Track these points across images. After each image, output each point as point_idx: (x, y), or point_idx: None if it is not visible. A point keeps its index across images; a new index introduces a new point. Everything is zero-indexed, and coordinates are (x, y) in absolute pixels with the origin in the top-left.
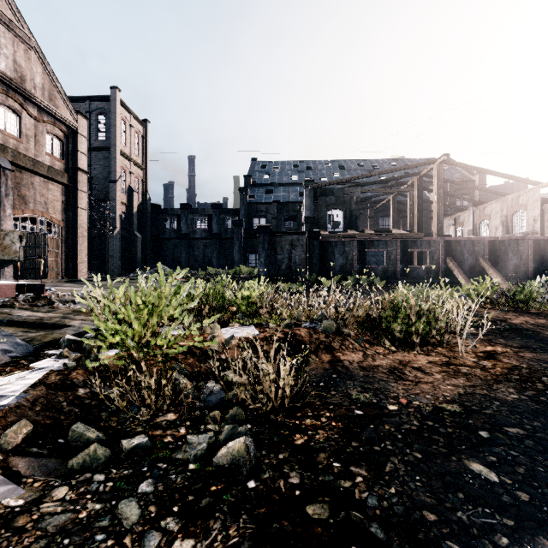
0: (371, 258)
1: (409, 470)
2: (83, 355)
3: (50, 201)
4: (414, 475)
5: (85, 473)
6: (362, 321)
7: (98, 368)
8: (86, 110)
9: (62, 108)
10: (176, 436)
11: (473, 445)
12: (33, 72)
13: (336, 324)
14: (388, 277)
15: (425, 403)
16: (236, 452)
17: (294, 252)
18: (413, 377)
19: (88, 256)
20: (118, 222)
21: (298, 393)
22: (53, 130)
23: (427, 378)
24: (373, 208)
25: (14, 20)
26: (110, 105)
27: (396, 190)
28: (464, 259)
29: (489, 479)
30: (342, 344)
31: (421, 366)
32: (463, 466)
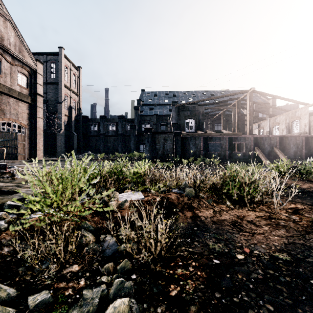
0: (211, 147)
1: None
2: (16, 218)
3: (19, 113)
4: None
5: None
6: (210, 187)
7: (24, 229)
8: (44, 60)
9: (27, 57)
10: (76, 288)
11: (310, 295)
12: (9, 35)
13: (194, 190)
14: (221, 159)
15: (262, 252)
16: None
17: (166, 143)
18: (249, 229)
19: (45, 146)
20: (63, 126)
21: (171, 243)
22: (21, 70)
23: (259, 229)
24: (211, 118)
25: None
26: (58, 58)
27: (225, 108)
28: (265, 148)
29: None
30: (199, 204)
31: (252, 219)
32: None
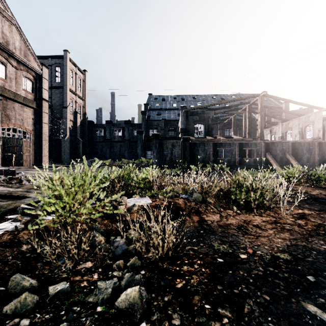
0: (220, 153)
1: (262, 311)
2: (30, 219)
3: (25, 118)
4: (267, 316)
5: (14, 319)
6: (218, 193)
7: (39, 229)
8: (48, 64)
9: (32, 61)
10: (90, 281)
11: (305, 288)
12: (14, 39)
13: (202, 195)
14: (231, 165)
15: (265, 253)
16: (132, 299)
17: (174, 149)
18: (254, 232)
19: (50, 152)
20: (68, 131)
21: (178, 245)
22: (27, 75)
23: (264, 233)
24: (221, 123)
25: (2, 7)
26: (63, 61)
27: (235, 112)
28: (277, 154)
29: (323, 319)
30: (206, 209)
31: (258, 224)
32: (302, 307)
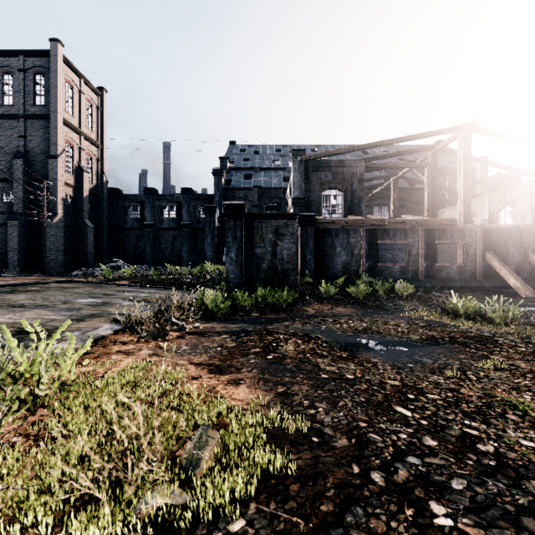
0: (384, 252)
1: None
2: None
3: None
4: None
5: None
6: None
7: None
8: (19, 67)
9: None
10: None
11: None
12: None
13: None
14: (408, 279)
15: None
16: None
17: (280, 243)
18: None
19: (21, 249)
20: (60, 207)
21: None
22: None
23: None
24: (367, 195)
25: None
26: (50, 62)
27: (410, 165)
28: (509, 255)
29: None
30: None
31: None
32: None
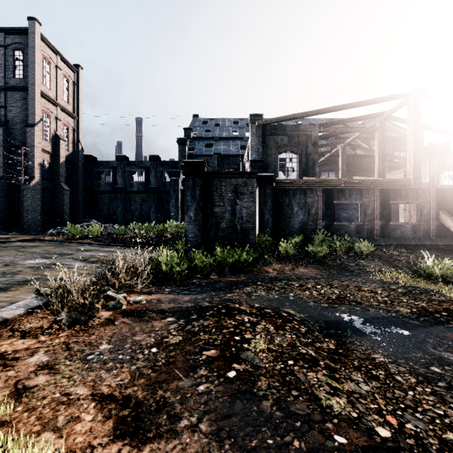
0: (340, 212)
1: None
2: None
3: None
4: None
5: None
6: None
7: None
8: None
9: None
10: None
11: None
12: None
13: None
14: (363, 238)
15: None
16: None
17: (239, 202)
18: None
19: (1, 210)
20: (37, 171)
21: None
22: None
23: None
24: None
25: None
26: (28, 39)
27: (361, 129)
28: None
29: None
30: None
31: None
32: None
